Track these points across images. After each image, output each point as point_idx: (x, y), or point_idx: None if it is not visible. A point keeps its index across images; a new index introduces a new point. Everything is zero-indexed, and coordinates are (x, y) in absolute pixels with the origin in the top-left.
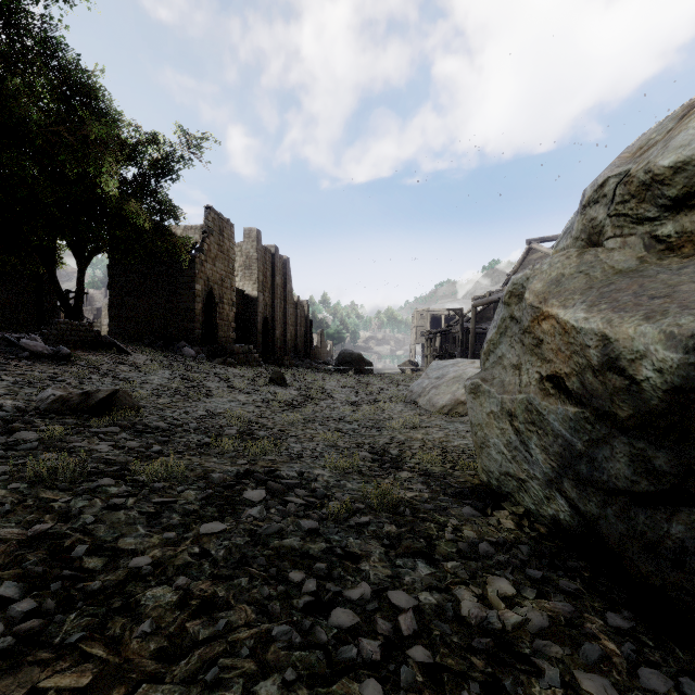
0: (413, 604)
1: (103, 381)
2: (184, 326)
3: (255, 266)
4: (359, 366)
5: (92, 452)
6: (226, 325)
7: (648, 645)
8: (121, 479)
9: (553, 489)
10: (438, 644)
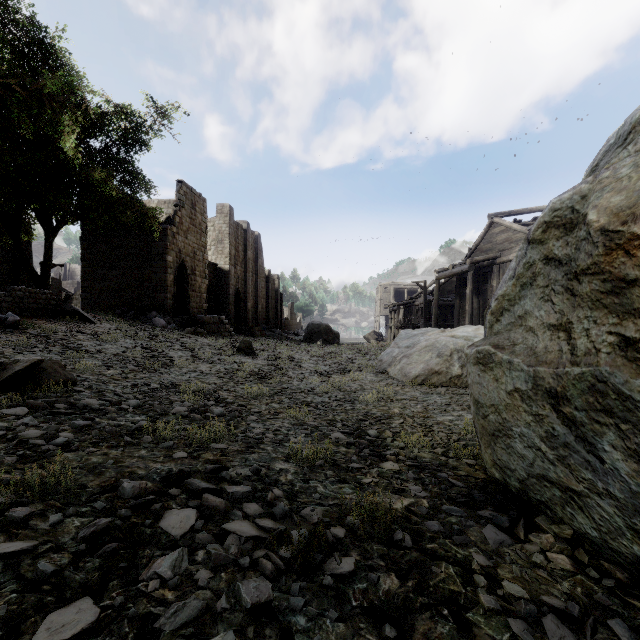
0: None
1: (48, 350)
2: (155, 297)
3: (227, 240)
4: (327, 336)
5: None
6: (198, 296)
7: None
8: None
9: None
10: None
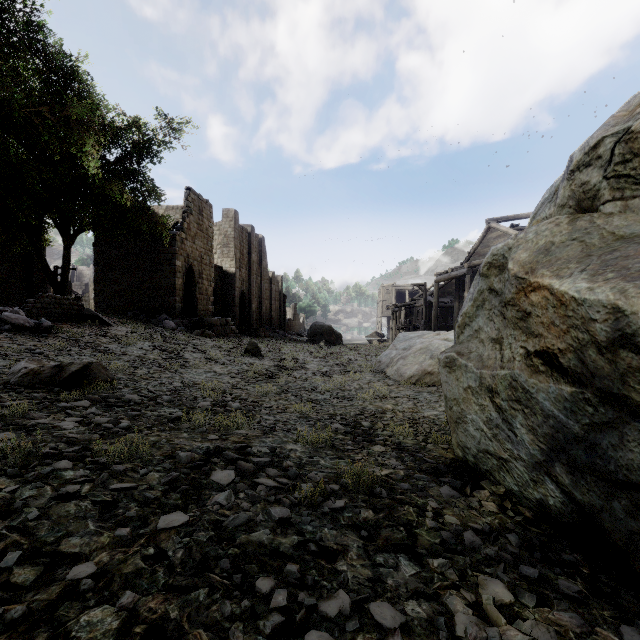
0: (400, 621)
1: (82, 353)
2: (165, 300)
3: (233, 244)
4: (330, 337)
5: (55, 429)
6: (205, 299)
7: None
8: (80, 461)
9: (541, 472)
10: None
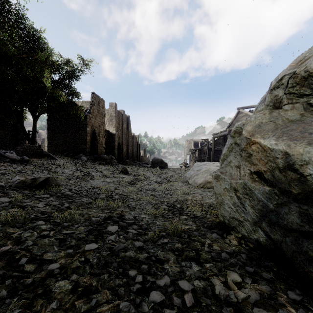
0: (191, 288)
1: (43, 172)
2: (81, 147)
3: (114, 119)
4: (161, 165)
5: (35, 207)
6: (101, 146)
7: (311, 309)
8: (48, 221)
9: (257, 226)
10: (205, 311)
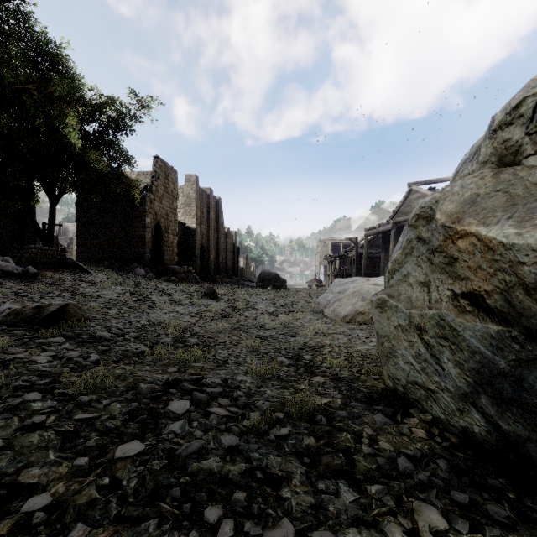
0: None
1: (62, 296)
2: (136, 251)
3: (194, 204)
4: (276, 283)
5: (30, 363)
6: (170, 250)
7: None
8: (49, 392)
9: (467, 403)
10: None
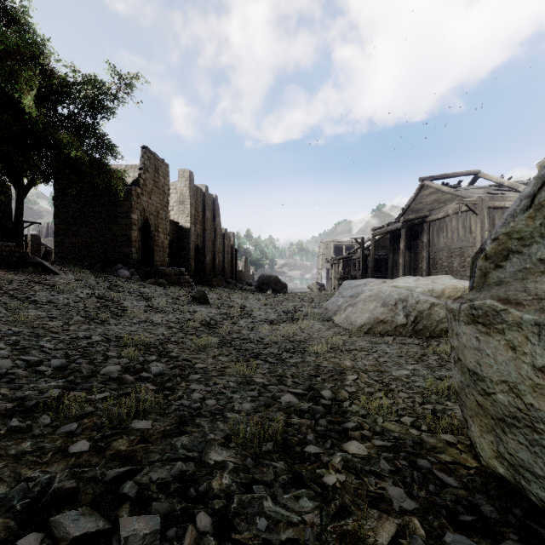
0: None
1: None
2: (121, 251)
3: (188, 202)
4: (276, 286)
5: None
6: (161, 251)
7: None
8: None
9: None
10: None
